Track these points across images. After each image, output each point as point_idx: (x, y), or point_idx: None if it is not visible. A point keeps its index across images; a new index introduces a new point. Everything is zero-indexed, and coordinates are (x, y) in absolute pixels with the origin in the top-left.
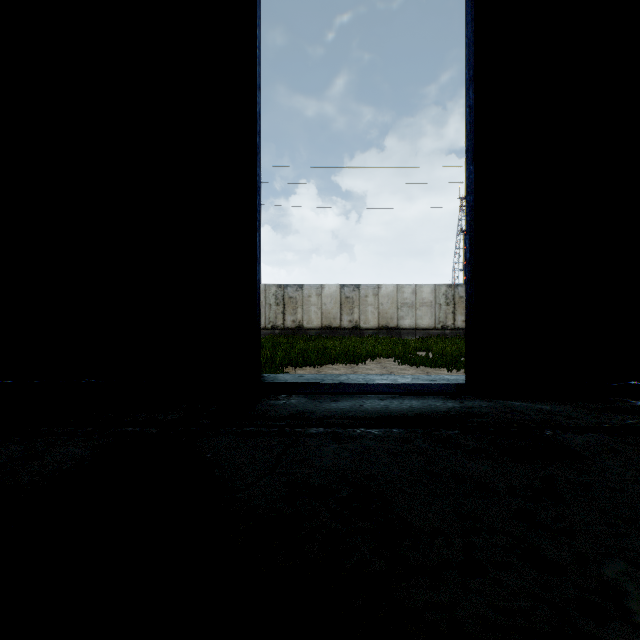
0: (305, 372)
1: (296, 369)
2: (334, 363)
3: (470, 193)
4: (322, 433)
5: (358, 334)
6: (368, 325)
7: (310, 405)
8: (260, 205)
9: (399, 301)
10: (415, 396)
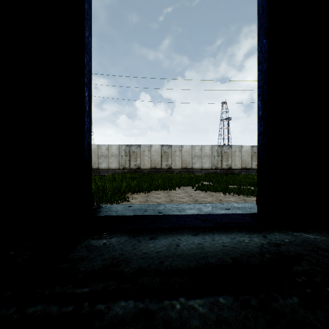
0: (139, 196)
1: (134, 194)
2: (157, 190)
3: (262, 62)
4: (130, 316)
5: (171, 172)
6: (176, 167)
7: (128, 246)
8: (90, 66)
9: (193, 154)
10: (222, 229)
